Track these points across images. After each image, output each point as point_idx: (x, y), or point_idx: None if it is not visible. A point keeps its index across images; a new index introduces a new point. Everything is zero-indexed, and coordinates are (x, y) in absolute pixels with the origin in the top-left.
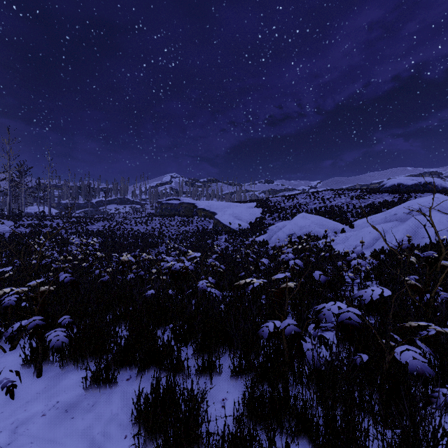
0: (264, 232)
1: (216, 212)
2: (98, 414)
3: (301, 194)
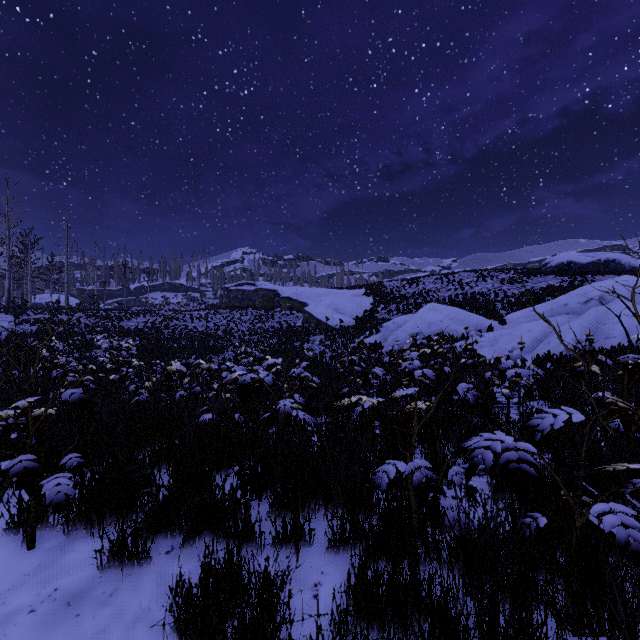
0: (377, 330)
1: (307, 302)
2: (118, 609)
3: (429, 277)
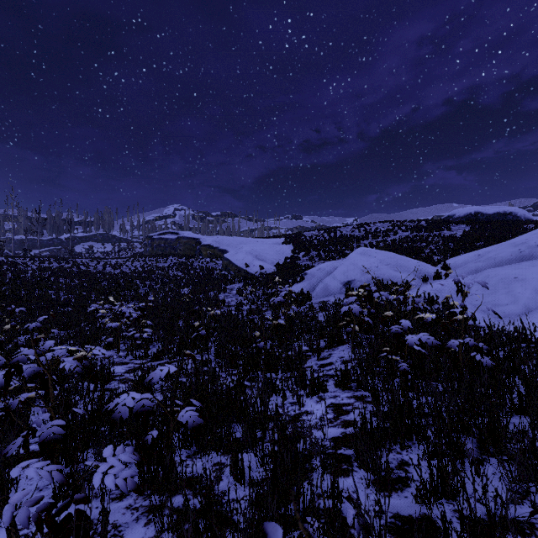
0: (301, 277)
1: (228, 250)
2: None
3: (345, 227)
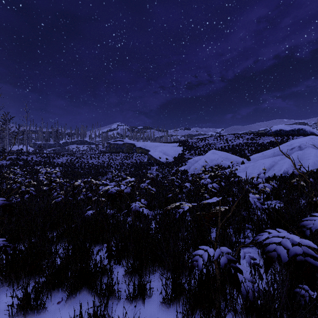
0: (185, 163)
1: (150, 150)
2: None
3: (210, 137)
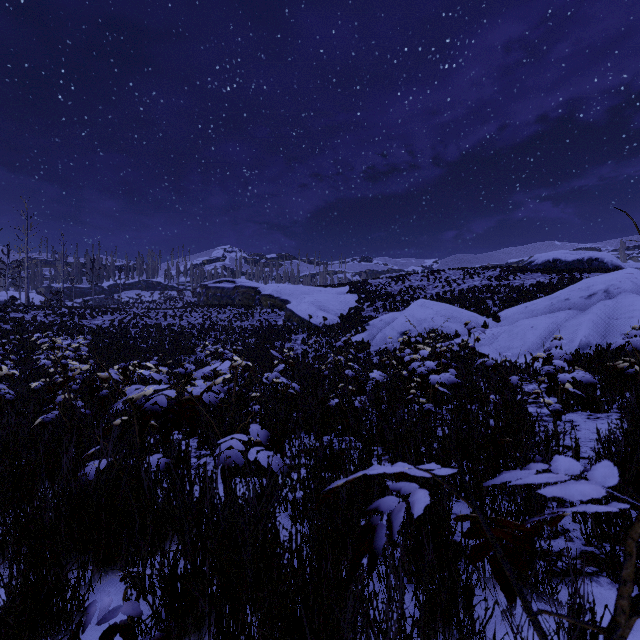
0: (363, 328)
1: (290, 300)
2: None
3: (414, 275)
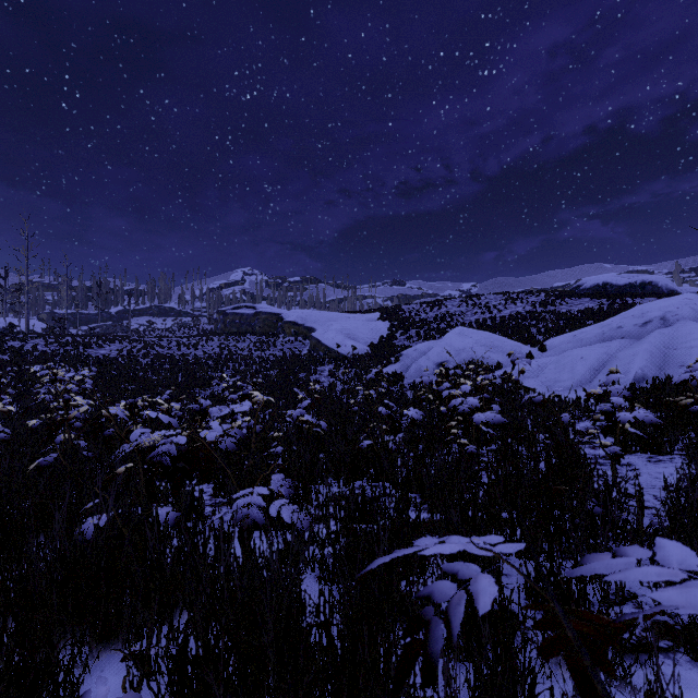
0: (396, 359)
1: (315, 327)
2: None
3: (452, 300)
